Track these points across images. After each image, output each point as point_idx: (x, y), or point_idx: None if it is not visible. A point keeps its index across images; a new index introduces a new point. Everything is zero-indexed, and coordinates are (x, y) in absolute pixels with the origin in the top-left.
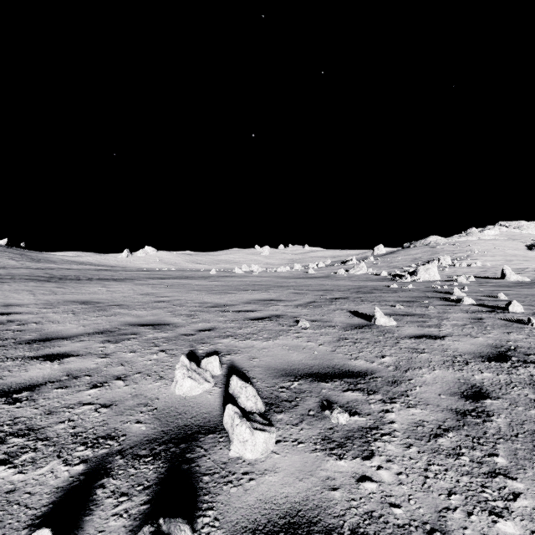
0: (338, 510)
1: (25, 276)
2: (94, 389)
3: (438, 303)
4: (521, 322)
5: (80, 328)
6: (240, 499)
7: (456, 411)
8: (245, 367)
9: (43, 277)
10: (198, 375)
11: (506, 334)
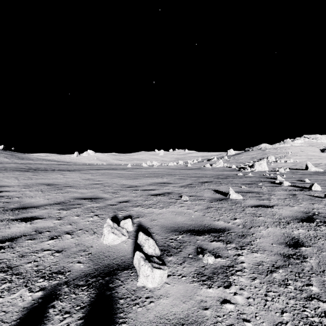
0: (208, 324)
1: (13, 168)
2: (51, 240)
3: (268, 184)
4: (320, 196)
5: (45, 201)
6: (143, 316)
7: (283, 255)
8: (148, 226)
9: (25, 169)
10: (118, 231)
11: (311, 204)
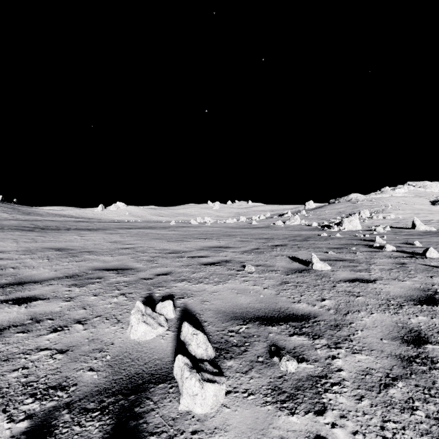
0: None
1: (13, 226)
2: (53, 333)
3: (364, 249)
4: None
5: (52, 273)
6: None
7: (401, 357)
8: (197, 310)
9: (29, 228)
10: (152, 320)
11: (429, 278)
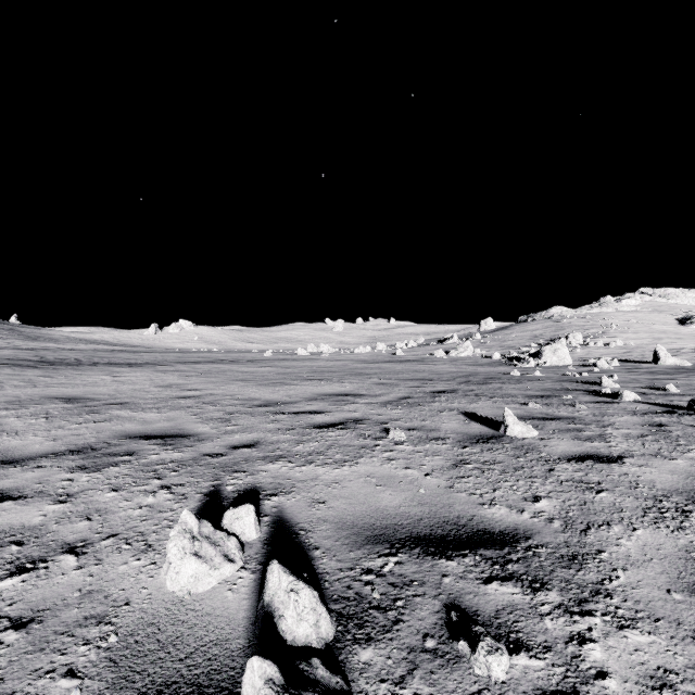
0: None
1: (4, 359)
2: (14, 576)
3: (586, 398)
4: None
5: (47, 444)
6: None
7: None
8: (302, 522)
9: (29, 362)
10: (213, 548)
11: None
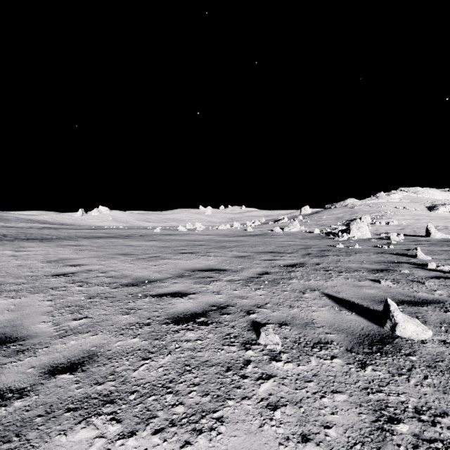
0: None
1: None
2: None
3: (421, 272)
4: None
5: None
6: None
7: None
8: None
9: None
10: None
11: None
